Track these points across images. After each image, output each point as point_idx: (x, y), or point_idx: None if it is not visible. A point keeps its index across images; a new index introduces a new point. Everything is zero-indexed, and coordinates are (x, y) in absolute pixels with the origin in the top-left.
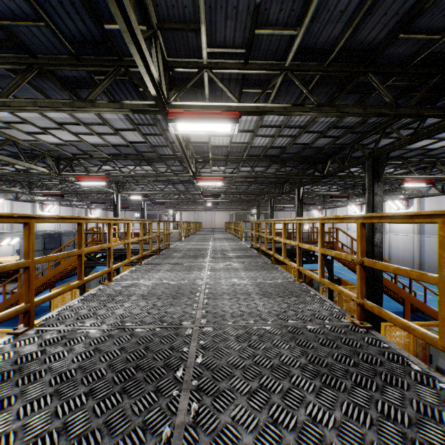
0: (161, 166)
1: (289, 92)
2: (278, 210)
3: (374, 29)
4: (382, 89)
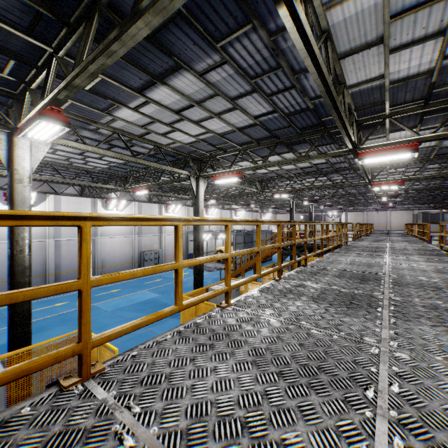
0: (335, 176)
1: None
2: None
3: None
4: None
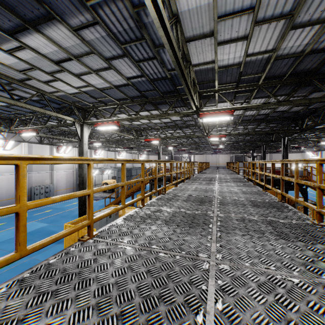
0: (186, 129)
1: (264, 91)
2: (272, 152)
3: (307, 65)
4: (321, 87)
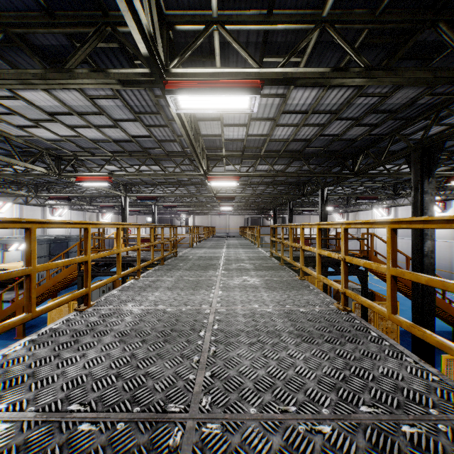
0: (170, 165)
1: (323, 62)
2: (296, 214)
3: None
4: None
